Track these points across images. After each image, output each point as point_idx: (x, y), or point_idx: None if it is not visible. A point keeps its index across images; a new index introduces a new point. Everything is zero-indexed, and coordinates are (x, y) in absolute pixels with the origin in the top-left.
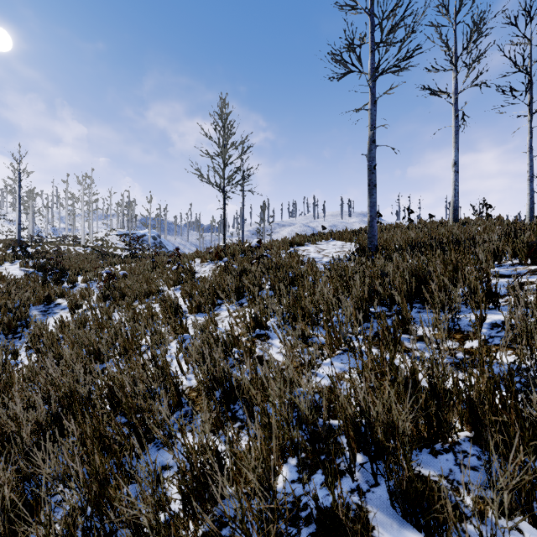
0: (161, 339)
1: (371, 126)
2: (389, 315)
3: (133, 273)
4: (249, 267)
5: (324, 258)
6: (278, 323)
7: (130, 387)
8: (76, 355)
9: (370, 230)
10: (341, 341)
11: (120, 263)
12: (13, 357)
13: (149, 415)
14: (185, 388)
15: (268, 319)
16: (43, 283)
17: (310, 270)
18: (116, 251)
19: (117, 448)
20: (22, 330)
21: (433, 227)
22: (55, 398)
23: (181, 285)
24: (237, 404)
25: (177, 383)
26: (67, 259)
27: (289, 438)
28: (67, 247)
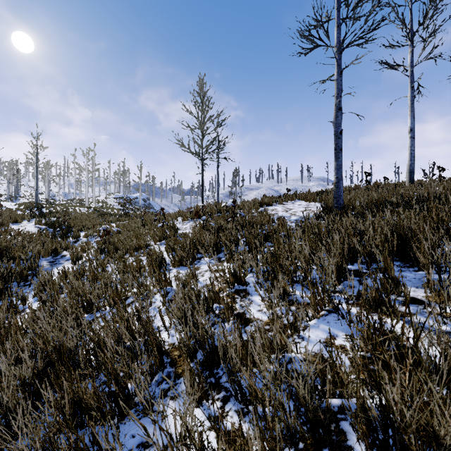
0: (146, 292)
1: (337, 95)
2: (369, 273)
3: (126, 229)
4: (225, 224)
5: (292, 216)
6: (257, 279)
7: (114, 342)
8: (70, 306)
9: (336, 190)
10: (325, 301)
11: (116, 221)
12: (22, 302)
13: (130, 381)
14: (167, 345)
15: (246, 274)
16: (52, 238)
17: (282, 227)
18: (113, 211)
19: (92, 424)
20: (31, 278)
21: (391, 188)
22: (41, 355)
23: (165, 241)
24: (220, 369)
25: (159, 344)
26: (73, 218)
27: (285, 426)
28: (74, 208)
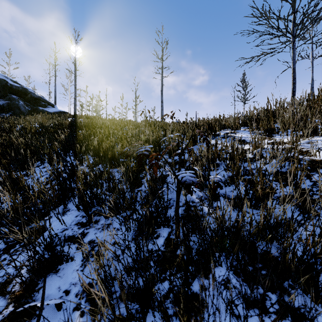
0: None
1: (311, 75)
2: None
3: None
4: None
5: None
6: None
7: None
8: None
9: None
10: None
11: None
12: None
13: None
14: None
15: None
16: None
17: None
18: None
19: None
20: None
21: None
22: None
23: None
24: None
25: None
26: None
27: None
28: None
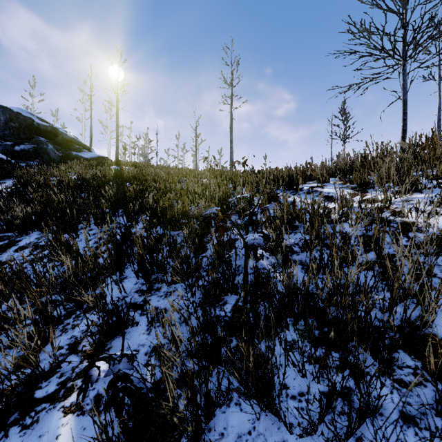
0: None
1: (438, 102)
2: None
3: None
4: None
5: None
6: None
7: None
8: None
9: None
10: None
11: None
12: None
13: None
14: None
15: None
16: None
17: None
18: None
19: None
20: None
21: None
22: None
23: None
24: None
25: None
26: None
27: None
28: None
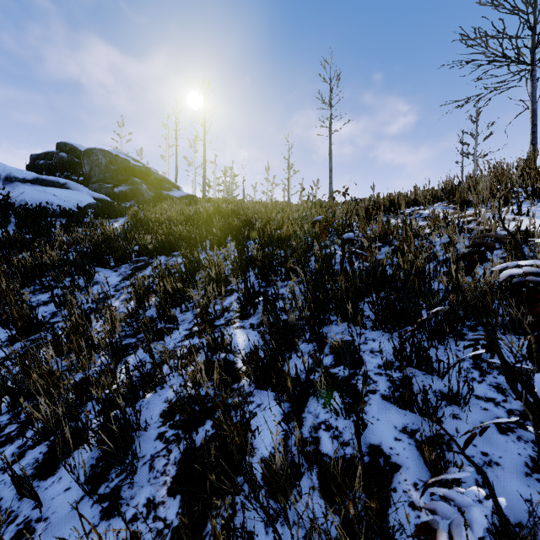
0: None
1: None
2: None
3: None
4: None
5: None
6: None
7: None
8: None
9: None
10: None
11: None
12: None
13: None
14: None
15: None
16: None
17: None
18: None
19: None
20: None
21: None
22: None
23: None
24: None
25: None
26: None
27: None
28: None
